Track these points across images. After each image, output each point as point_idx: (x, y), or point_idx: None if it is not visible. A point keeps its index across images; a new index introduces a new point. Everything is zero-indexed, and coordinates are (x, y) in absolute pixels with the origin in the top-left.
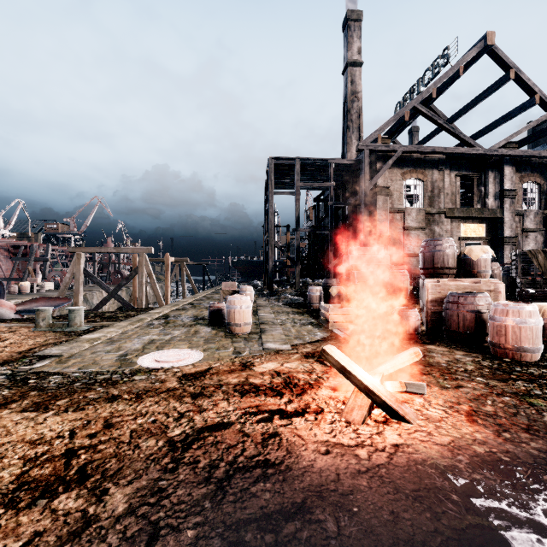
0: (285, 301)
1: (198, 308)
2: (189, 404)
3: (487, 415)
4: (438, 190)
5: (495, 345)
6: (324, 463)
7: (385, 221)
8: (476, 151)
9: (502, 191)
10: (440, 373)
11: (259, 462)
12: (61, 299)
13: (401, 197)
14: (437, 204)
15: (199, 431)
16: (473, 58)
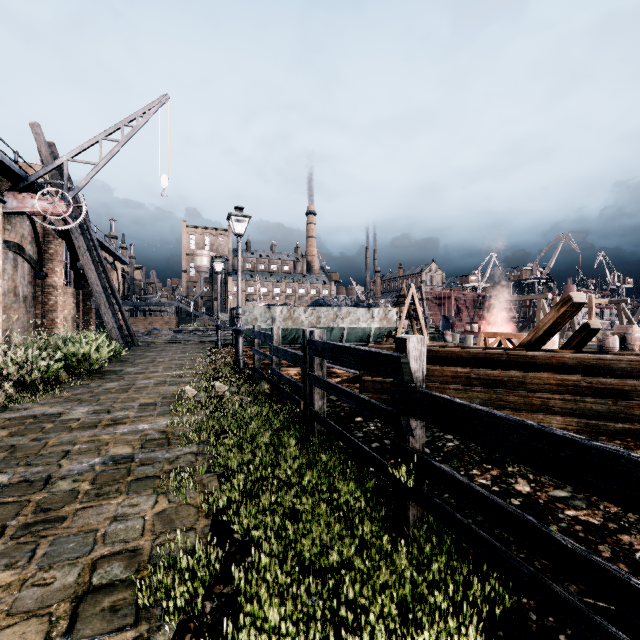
0: None
1: None
2: None
3: None
4: None
5: None
6: None
7: None
8: None
9: None
10: None
11: None
12: (476, 333)
13: None
14: None
15: None
16: None
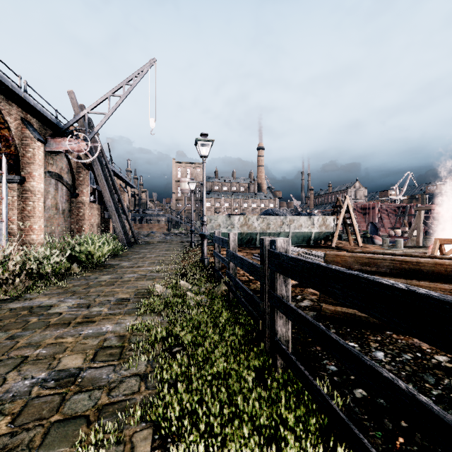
0: None
1: None
2: None
3: None
4: None
5: None
6: None
7: None
8: None
9: None
10: None
11: None
12: (403, 237)
13: None
14: None
15: None
16: None
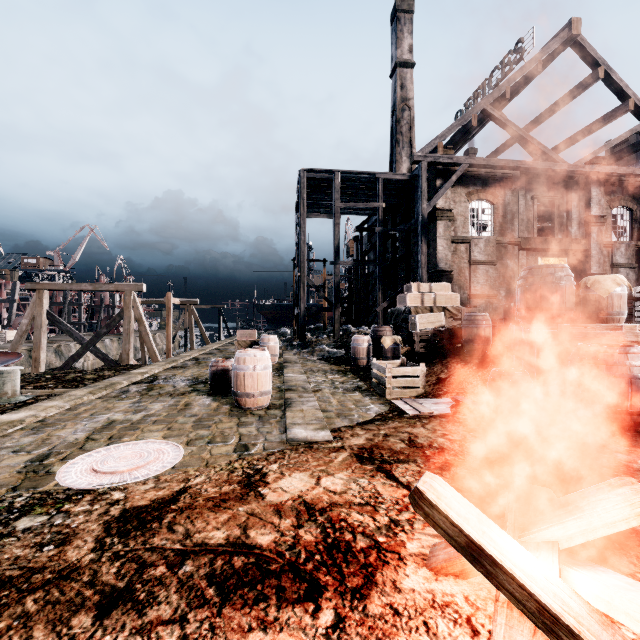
0: (320, 354)
1: (203, 365)
2: None
3: None
4: (512, 215)
5: None
6: None
7: (447, 253)
8: (558, 167)
9: (589, 218)
10: None
11: None
12: (6, 354)
13: (466, 222)
14: (510, 233)
15: None
16: (554, 52)
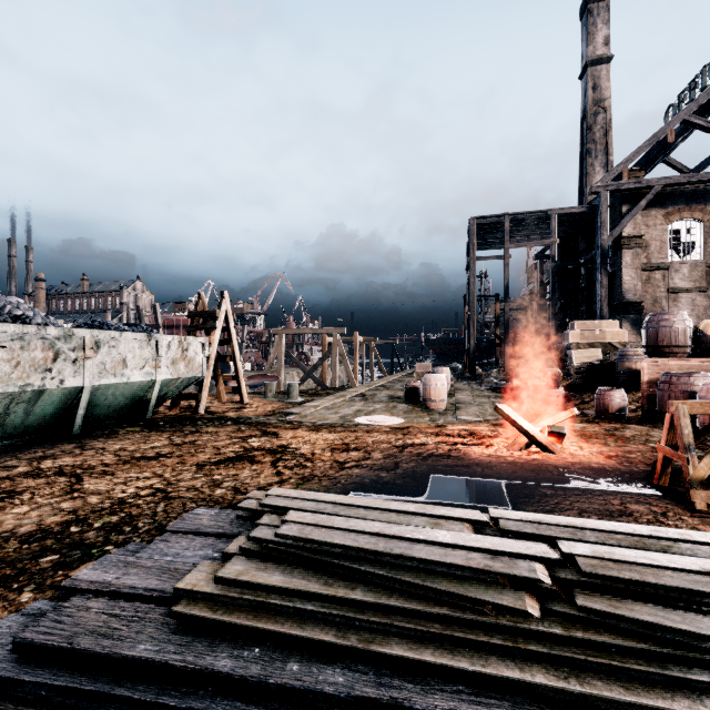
0: (488, 385)
1: (391, 389)
2: (401, 436)
3: (625, 457)
4: None
5: (700, 425)
6: (484, 459)
7: (636, 283)
8: None
9: None
10: (615, 439)
11: (446, 455)
12: (271, 377)
13: (663, 247)
14: None
15: (410, 444)
16: None
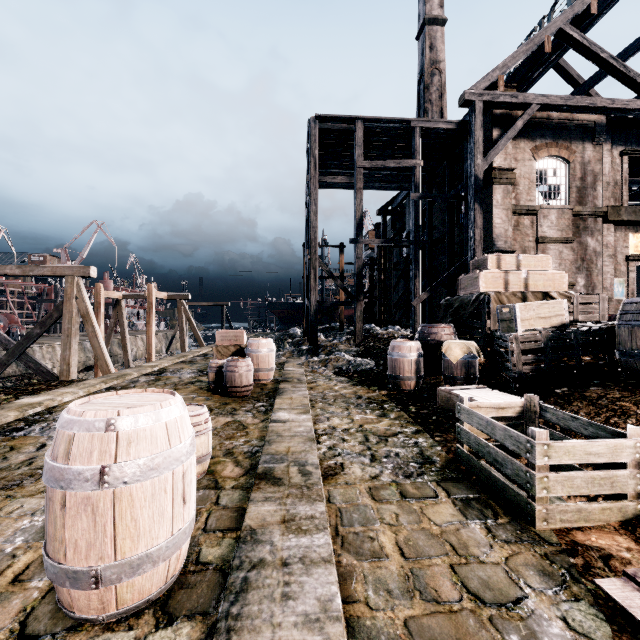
0: (338, 366)
1: (159, 383)
2: None
3: None
4: (593, 176)
5: None
6: None
7: (507, 228)
8: None
9: None
10: None
11: None
12: None
13: (531, 187)
14: (590, 201)
15: None
16: None
